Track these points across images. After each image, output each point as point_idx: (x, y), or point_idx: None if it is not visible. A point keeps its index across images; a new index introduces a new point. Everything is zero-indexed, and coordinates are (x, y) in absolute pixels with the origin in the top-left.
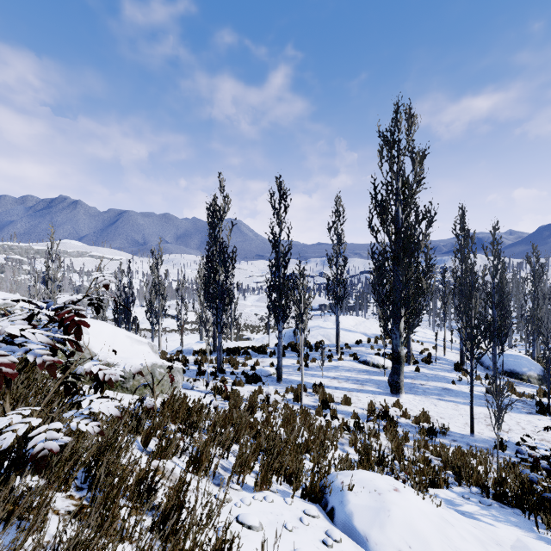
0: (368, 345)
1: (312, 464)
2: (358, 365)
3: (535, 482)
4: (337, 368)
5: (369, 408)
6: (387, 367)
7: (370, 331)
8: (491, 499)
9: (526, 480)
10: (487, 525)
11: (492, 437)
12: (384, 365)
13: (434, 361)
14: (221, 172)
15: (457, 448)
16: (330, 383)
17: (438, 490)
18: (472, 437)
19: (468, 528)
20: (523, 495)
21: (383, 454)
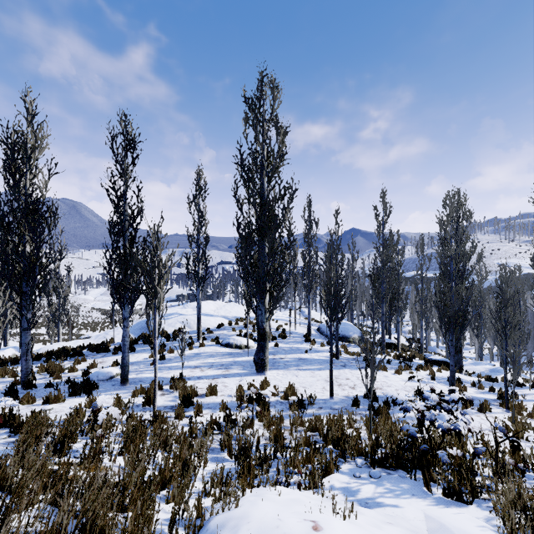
0: (229, 328)
1: (171, 506)
2: (221, 349)
3: (415, 437)
4: (199, 355)
5: (238, 393)
6: (250, 346)
7: (231, 314)
8: (376, 468)
9: (394, 434)
10: (394, 509)
11: (345, 396)
12: (248, 345)
13: (288, 335)
14: (28, 92)
15: (329, 416)
16: (191, 373)
17: (330, 477)
18: (332, 400)
19: (394, 533)
20: (398, 451)
21: (265, 450)
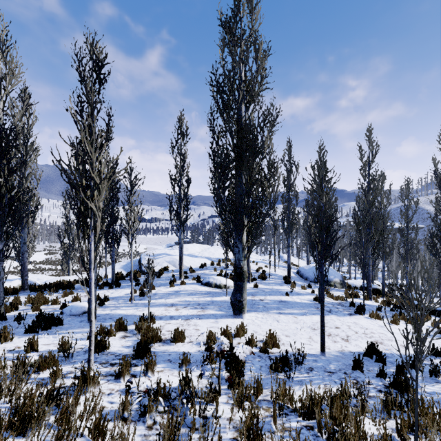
0: (211, 268)
1: None
2: (201, 287)
3: None
4: (179, 292)
5: (208, 341)
6: (229, 286)
7: (214, 256)
8: None
9: None
10: None
11: (339, 351)
12: (226, 284)
13: (268, 277)
14: None
15: (329, 391)
16: (165, 312)
17: None
18: (324, 357)
19: None
20: None
21: None
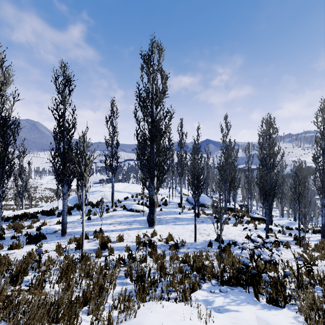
0: (132, 199)
1: (91, 317)
2: (127, 212)
3: (248, 265)
4: (113, 216)
5: (137, 240)
6: (145, 210)
7: (133, 191)
8: (224, 285)
9: (234, 263)
10: (236, 313)
11: (203, 240)
12: (143, 209)
13: (168, 203)
14: None
15: (194, 253)
16: (107, 228)
17: (195, 293)
18: (195, 243)
19: None
20: (237, 275)
21: (154, 277)
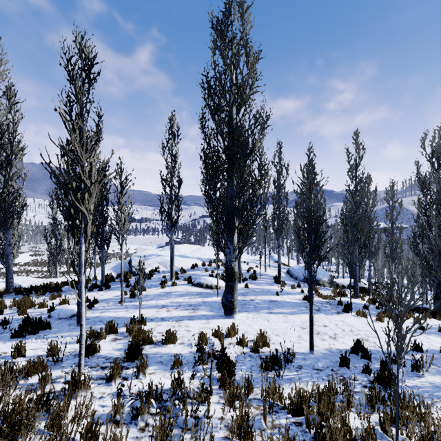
0: (202, 268)
1: None
2: (192, 288)
3: None
4: (170, 294)
5: (200, 342)
6: (220, 286)
7: (205, 257)
8: None
9: None
10: None
11: (327, 349)
12: (217, 285)
13: (258, 277)
14: None
15: (317, 388)
16: (156, 314)
17: None
18: (312, 355)
19: None
20: None
21: None
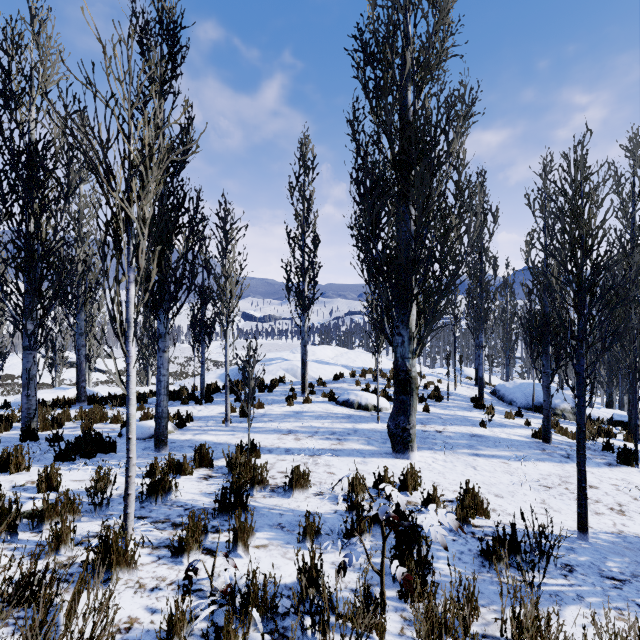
0: (351, 380)
1: None
2: (336, 408)
3: None
4: (300, 414)
5: (352, 495)
6: (382, 408)
7: (355, 364)
8: None
9: None
10: None
11: (614, 533)
12: (377, 403)
13: (444, 397)
14: None
15: None
16: (278, 442)
17: None
18: (587, 544)
19: None
20: None
21: None
